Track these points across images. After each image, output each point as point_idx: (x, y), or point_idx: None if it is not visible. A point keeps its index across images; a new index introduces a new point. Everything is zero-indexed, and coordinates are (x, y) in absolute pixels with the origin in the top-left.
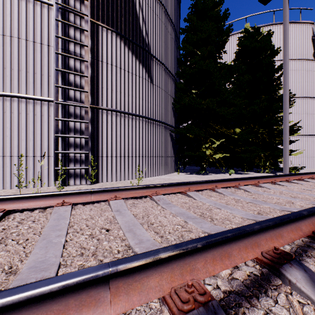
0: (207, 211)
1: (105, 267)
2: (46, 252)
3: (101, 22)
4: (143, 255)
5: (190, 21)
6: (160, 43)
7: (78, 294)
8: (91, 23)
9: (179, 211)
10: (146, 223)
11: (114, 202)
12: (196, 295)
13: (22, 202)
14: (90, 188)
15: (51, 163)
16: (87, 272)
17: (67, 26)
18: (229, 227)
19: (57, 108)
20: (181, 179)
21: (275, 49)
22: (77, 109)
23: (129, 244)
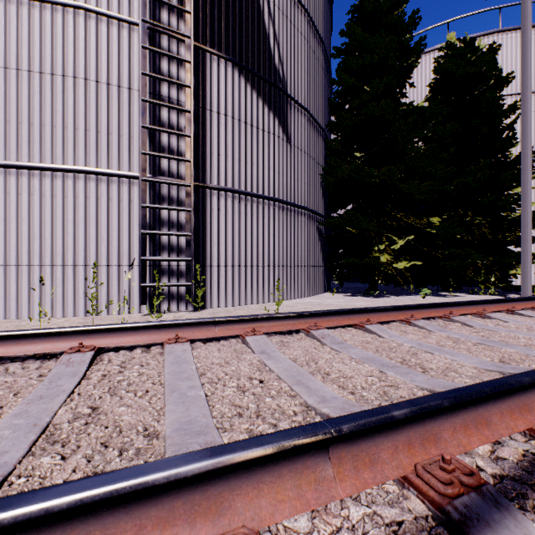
0: (410, 356)
1: (322, 426)
2: (186, 409)
3: (210, 47)
4: (368, 413)
5: (351, 35)
6: (301, 74)
7: (293, 462)
8: (194, 49)
9: (364, 355)
10: (317, 372)
11: (254, 338)
12: (460, 475)
13: (117, 336)
14: (196, 317)
15: (134, 277)
16: (301, 432)
17: (158, 56)
18: (459, 381)
19: (144, 188)
20: (341, 304)
21: (504, 76)
22: (173, 188)
23: (306, 403)
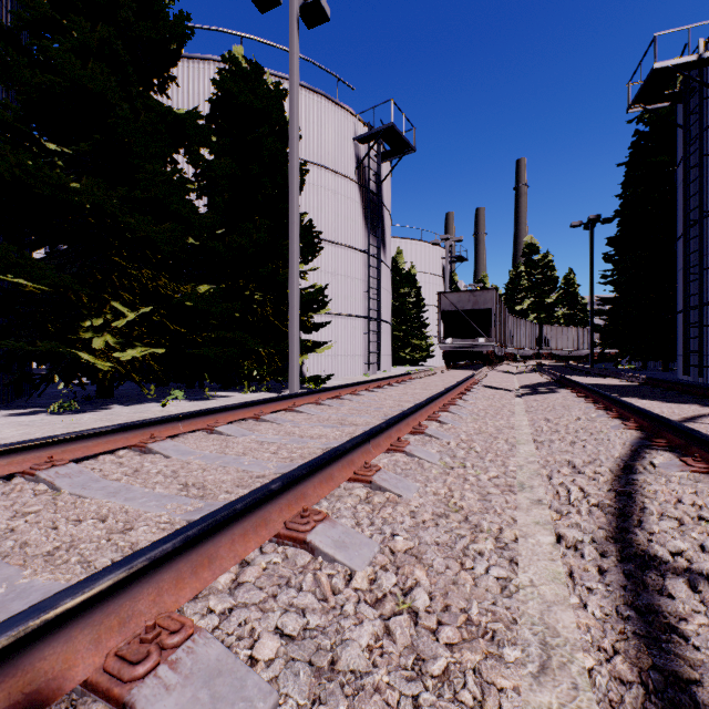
0: None
1: None
2: None
3: None
4: None
5: None
6: None
7: None
8: None
9: None
10: None
11: None
12: None
13: None
14: None
15: None
16: None
17: None
18: None
19: None
20: None
21: None
22: None
23: None
